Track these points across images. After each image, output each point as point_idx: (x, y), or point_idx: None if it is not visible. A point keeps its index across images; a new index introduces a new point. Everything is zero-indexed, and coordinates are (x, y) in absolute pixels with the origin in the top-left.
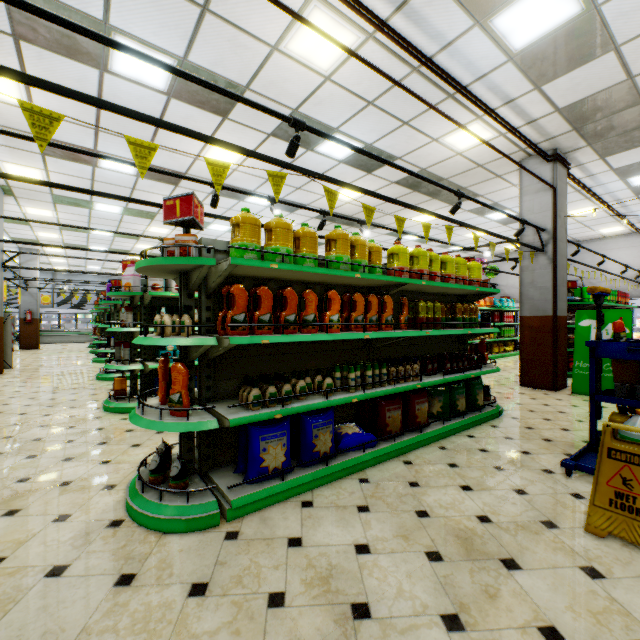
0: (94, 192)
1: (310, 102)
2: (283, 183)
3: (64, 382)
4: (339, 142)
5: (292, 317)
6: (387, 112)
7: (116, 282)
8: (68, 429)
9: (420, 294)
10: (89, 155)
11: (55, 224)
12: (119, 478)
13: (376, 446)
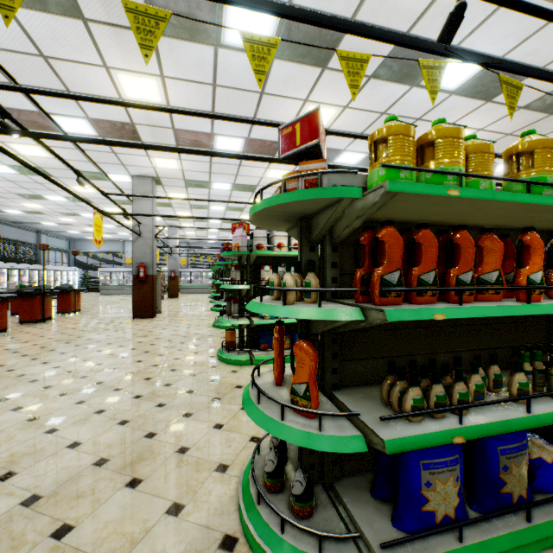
0: (209, 153)
1: (428, 15)
2: (441, 77)
3: (191, 327)
4: (522, 6)
5: (467, 276)
6: None
7: (227, 245)
8: (190, 377)
9: None
10: (205, 117)
11: (184, 199)
12: (231, 455)
13: None
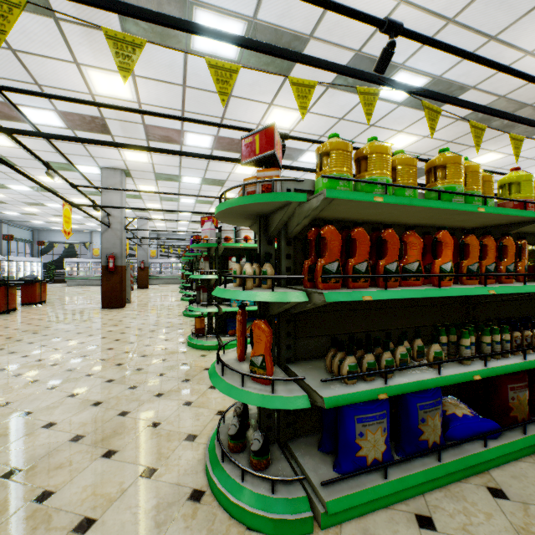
0: (179, 152)
1: (376, 37)
2: (375, 101)
3: (161, 316)
4: (441, 45)
5: (393, 266)
6: (470, 28)
7: (197, 237)
8: (161, 361)
9: (531, 236)
10: (175, 119)
11: (155, 192)
12: (199, 427)
13: (498, 437)
